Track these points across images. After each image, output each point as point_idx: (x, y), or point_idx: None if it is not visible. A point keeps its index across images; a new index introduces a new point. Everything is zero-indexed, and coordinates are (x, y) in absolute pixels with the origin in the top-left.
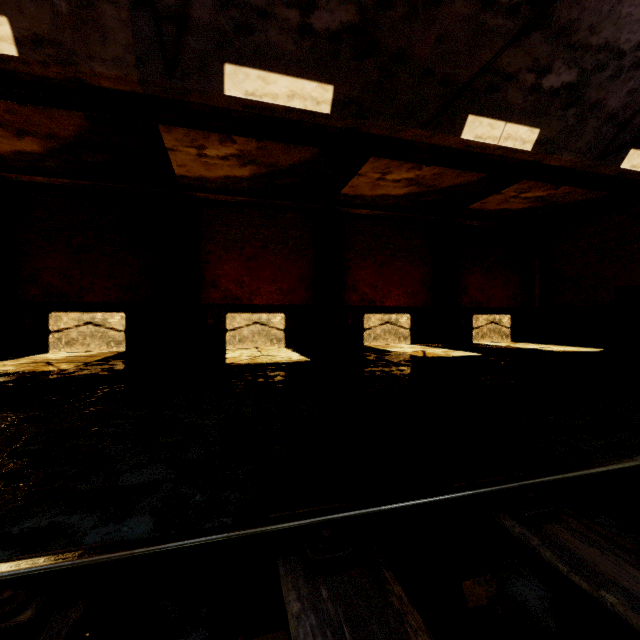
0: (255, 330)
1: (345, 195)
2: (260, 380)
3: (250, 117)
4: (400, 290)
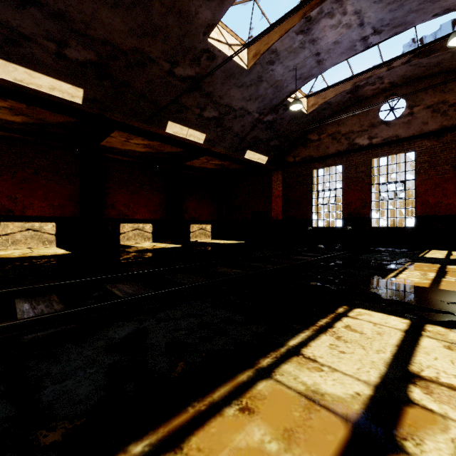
0: (28, 235)
1: (104, 146)
2: (26, 264)
3: (20, 90)
4: (145, 209)
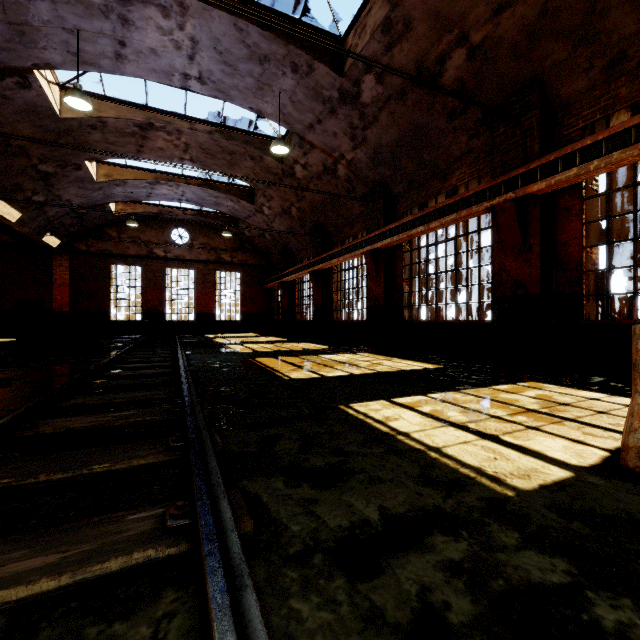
0: None
1: None
2: None
3: None
4: None
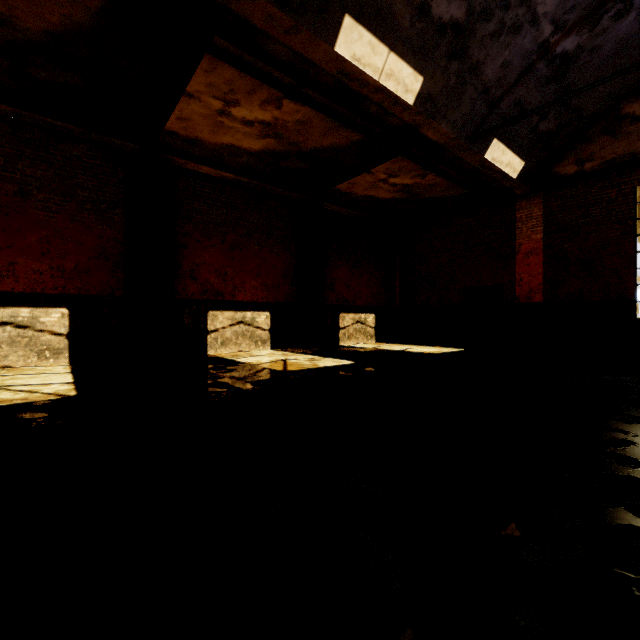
0: (2, 336)
1: (174, 134)
2: None
3: None
4: (257, 281)
